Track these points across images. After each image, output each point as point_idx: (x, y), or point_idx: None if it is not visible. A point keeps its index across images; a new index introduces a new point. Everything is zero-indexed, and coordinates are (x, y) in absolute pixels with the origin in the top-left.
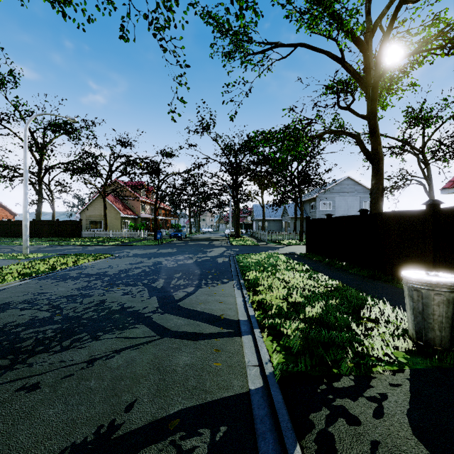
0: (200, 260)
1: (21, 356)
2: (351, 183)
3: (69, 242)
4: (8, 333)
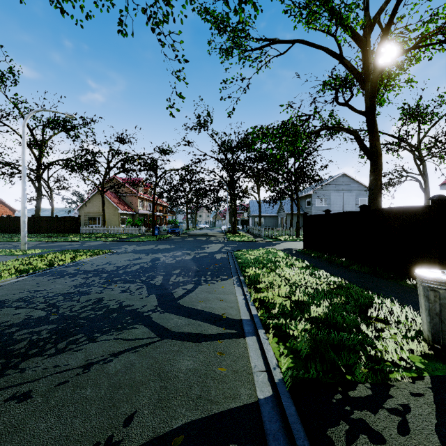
0: (198, 256)
1: (13, 360)
2: (346, 179)
3: (68, 238)
4: (1, 334)
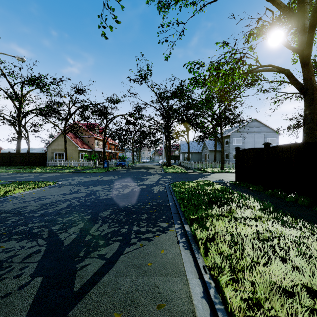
0: (136, 189)
1: None
2: (257, 124)
3: (32, 170)
4: None
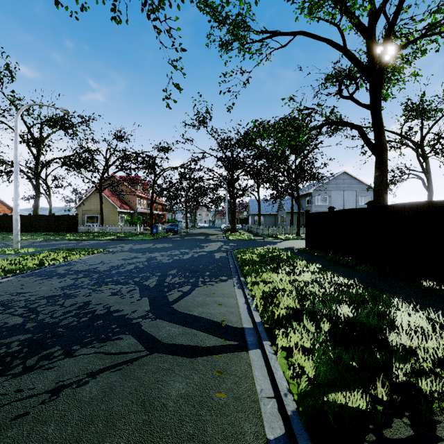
0: (196, 255)
1: None
2: (347, 178)
3: (65, 237)
4: None
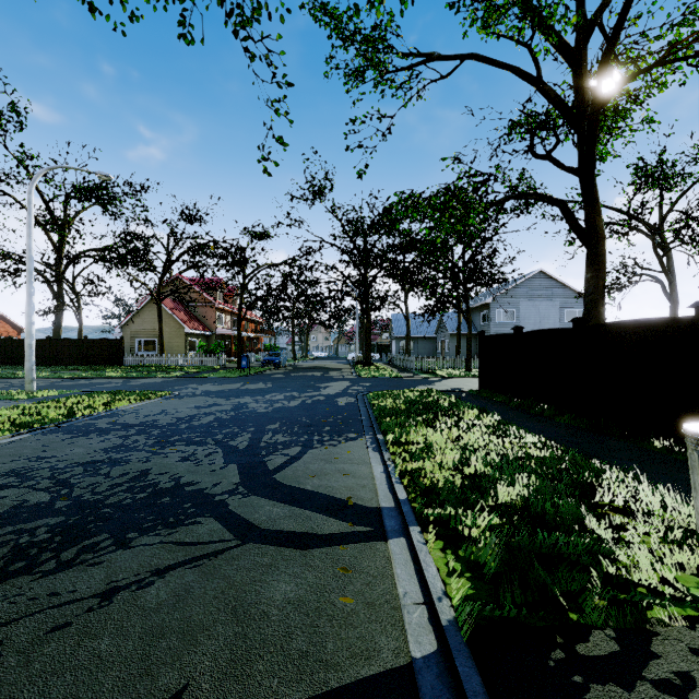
0: (310, 401)
1: None
2: (545, 280)
3: (103, 373)
4: None
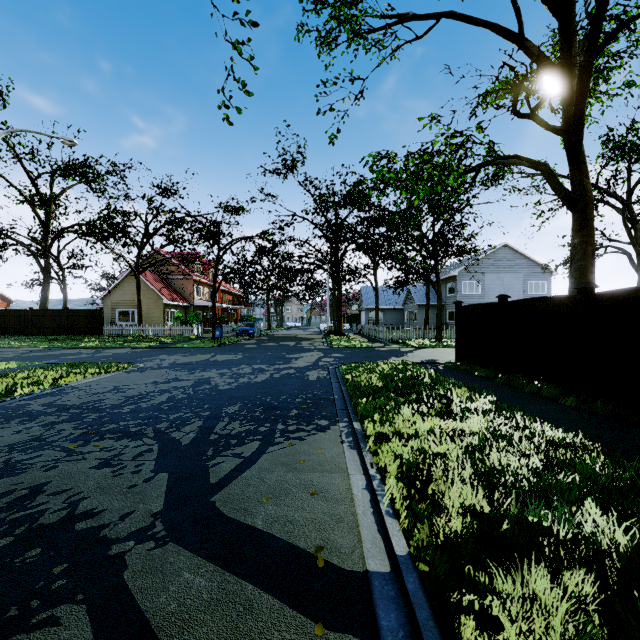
0: (278, 376)
1: None
2: (509, 253)
3: (79, 343)
4: None
